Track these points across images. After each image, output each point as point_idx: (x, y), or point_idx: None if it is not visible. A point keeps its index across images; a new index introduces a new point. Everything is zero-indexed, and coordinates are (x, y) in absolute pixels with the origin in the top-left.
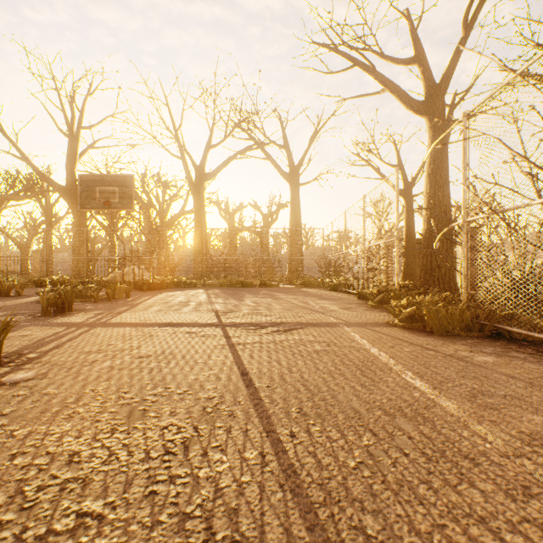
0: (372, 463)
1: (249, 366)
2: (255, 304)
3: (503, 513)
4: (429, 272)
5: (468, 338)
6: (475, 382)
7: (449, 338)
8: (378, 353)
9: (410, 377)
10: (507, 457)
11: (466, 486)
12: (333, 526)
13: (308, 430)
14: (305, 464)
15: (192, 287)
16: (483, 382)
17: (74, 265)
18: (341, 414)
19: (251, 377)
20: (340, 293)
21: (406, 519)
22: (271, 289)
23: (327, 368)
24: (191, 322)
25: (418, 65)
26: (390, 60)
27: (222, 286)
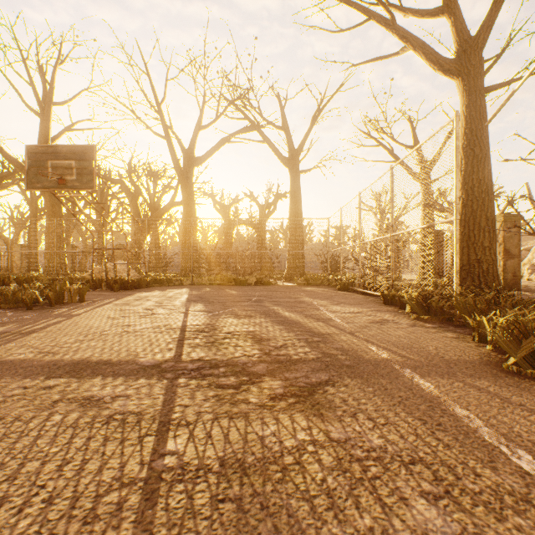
0: None
1: None
2: (247, 312)
3: None
4: (466, 268)
5: None
6: None
7: None
8: None
9: None
10: None
11: None
12: None
13: None
14: None
15: (177, 285)
16: None
17: (47, 261)
18: None
19: None
20: (354, 295)
21: None
22: (269, 288)
23: None
24: (122, 360)
25: (448, 16)
26: (412, 13)
27: (213, 284)
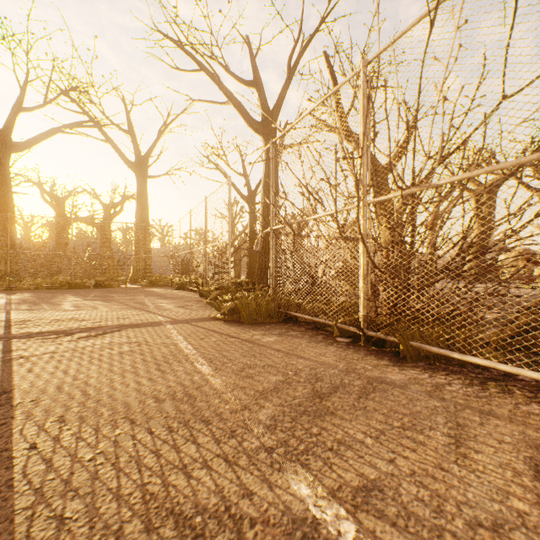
0: (112, 450)
1: (20, 381)
2: (76, 308)
3: (204, 456)
4: (264, 271)
5: (269, 324)
6: (251, 359)
7: (255, 325)
8: (186, 346)
9: (200, 364)
10: (235, 412)
11: (189, 444)
12: (28, 525)
13: (57, 437)
14: (30, 473)
15: None
16: (256, 358)
17: None
18: (109, 411)
19: (14, 395)
20: (186, 292)
21: (116, 489)
22: (109, 290)
23: (123, 368)
24: None
25: (257, 90)
26: (234, 77)
27: (40, 288)
